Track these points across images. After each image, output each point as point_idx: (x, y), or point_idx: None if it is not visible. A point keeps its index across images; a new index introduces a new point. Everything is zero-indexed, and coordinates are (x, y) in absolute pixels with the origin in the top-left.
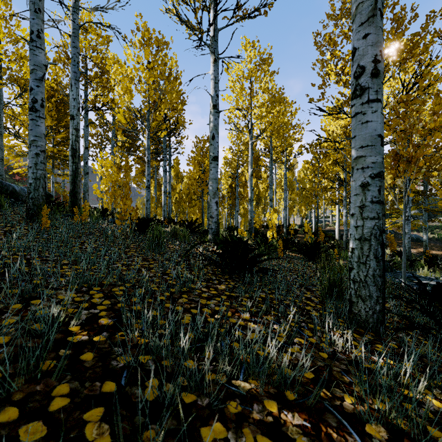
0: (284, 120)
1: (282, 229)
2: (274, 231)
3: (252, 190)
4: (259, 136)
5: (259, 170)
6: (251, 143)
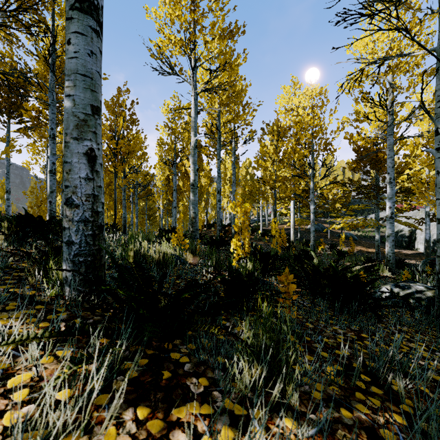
0: (237, 88)
1: (230, 229)
2: (247, 240)
3: (196, 171)
4: (208, 82)
5: (201, 161)
6: (194, 96)
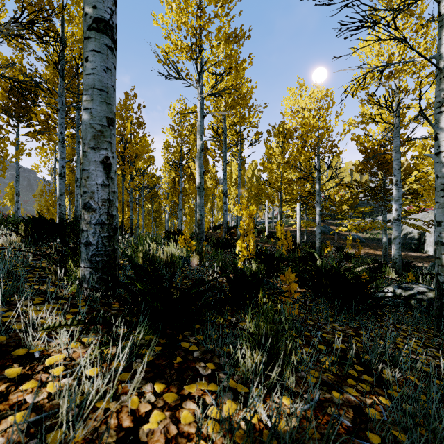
0: (242, 90)
1: (236, 232)
2: (252, 242)
3: (202, 174)
4: (213, 87)
5: (207, 163)
6: (200, 100)
